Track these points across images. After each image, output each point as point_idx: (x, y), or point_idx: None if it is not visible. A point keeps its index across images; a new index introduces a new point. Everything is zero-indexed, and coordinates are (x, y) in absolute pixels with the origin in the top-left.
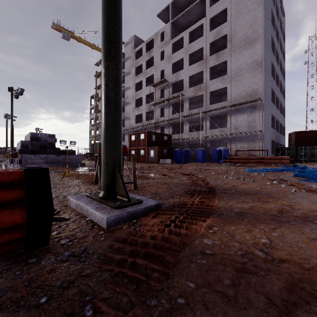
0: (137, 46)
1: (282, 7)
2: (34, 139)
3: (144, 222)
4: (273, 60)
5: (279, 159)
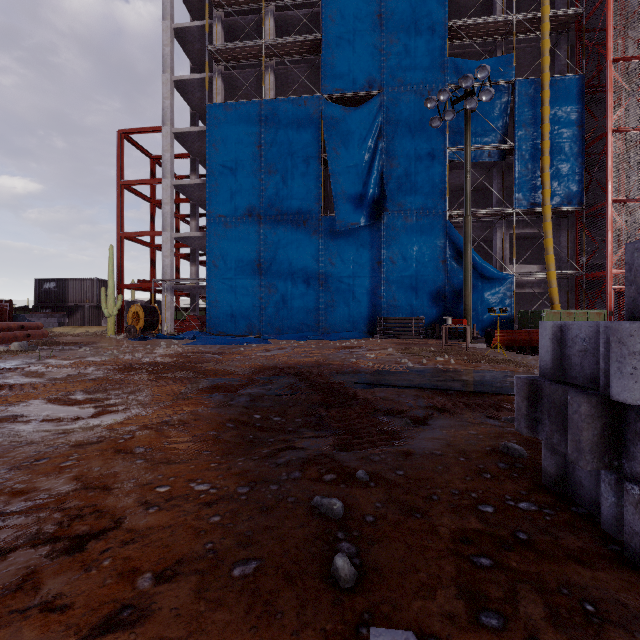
0: None
1: None
2: None
3: None
4: None
5: (36, 327)
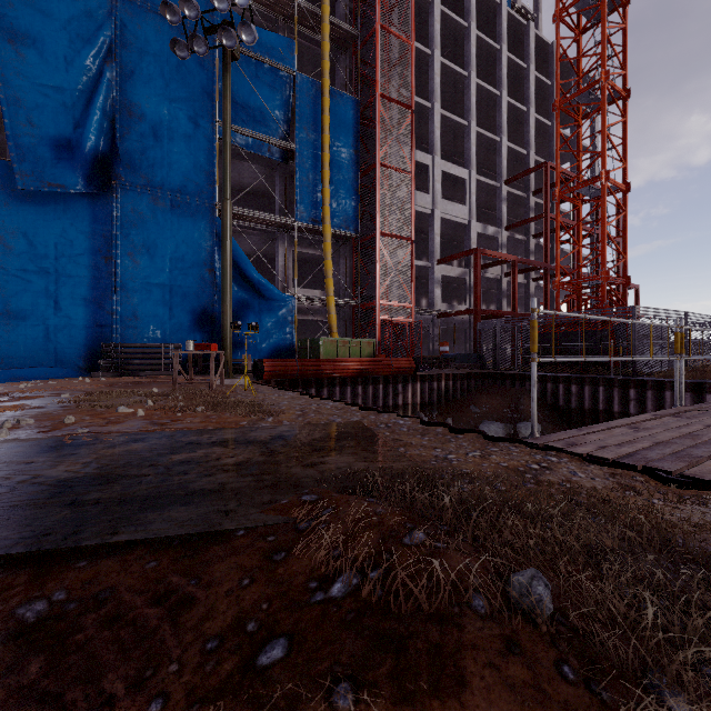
0: None
1: None
2: None
3: None
4: None
5: None
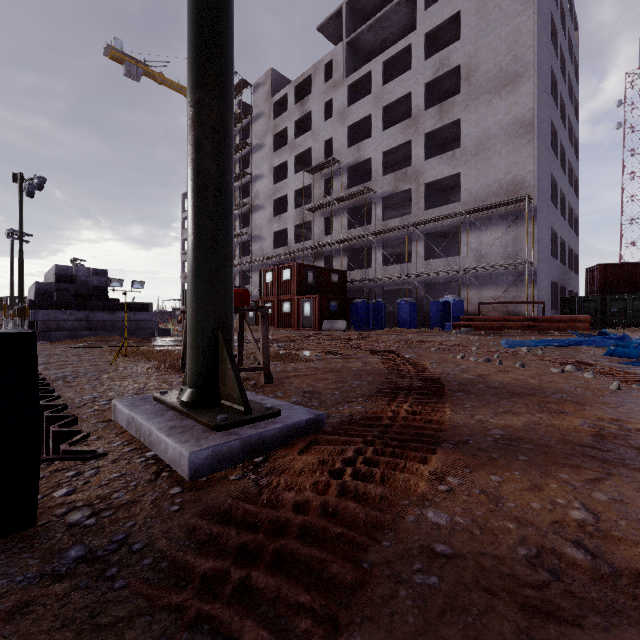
0: (277, 91)
1: (573, 10)
2: (64, 279)
3: (281, 464)
4: (555, 118)
5: (569, 320)
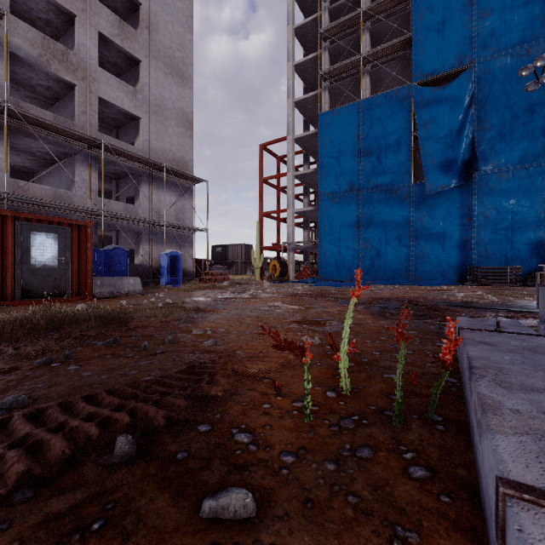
0: None
1: None
2: None
3: None
4: None
5: (225, 274)
